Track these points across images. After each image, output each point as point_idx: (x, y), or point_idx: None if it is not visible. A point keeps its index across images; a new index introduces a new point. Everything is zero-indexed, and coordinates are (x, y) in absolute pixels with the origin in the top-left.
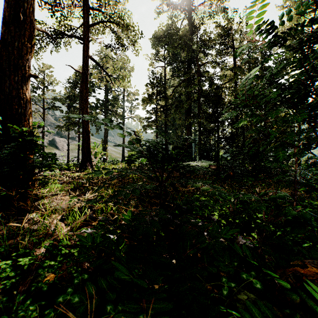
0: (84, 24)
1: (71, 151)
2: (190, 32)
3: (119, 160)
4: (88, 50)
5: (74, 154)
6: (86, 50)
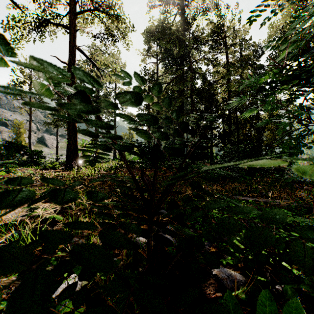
0: (71, 12)
1: (61, 149)
2: (182, 28)
3: (110, 158)
4: (75, 40)
5: (64, 152)
6: (72, 40)
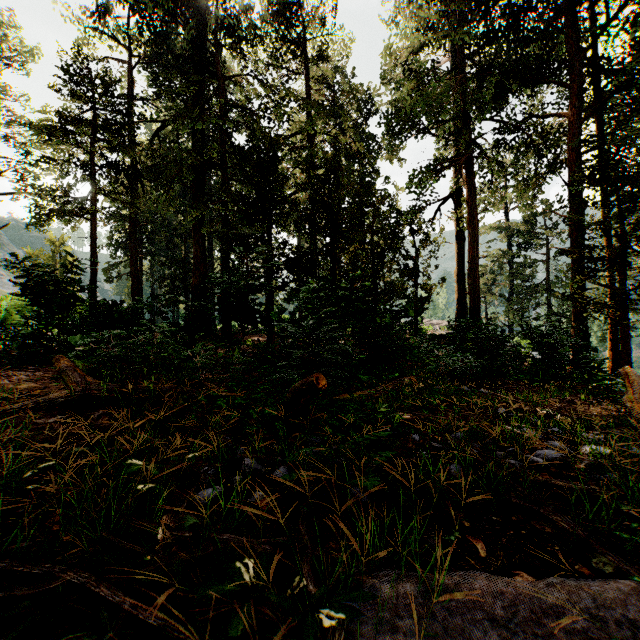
0: None
1: None
2: None
3: None
4: None
5: None
6: None
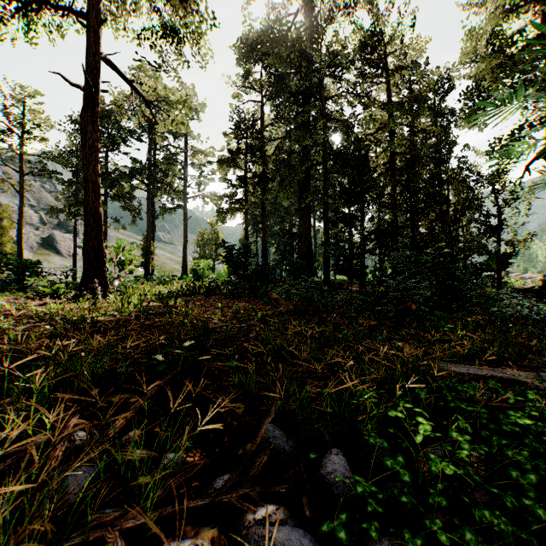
0: None
1: None
2: (308, 37)
3: (175, 276)
4: (98, 42)
5: None
6: (93, 41)
